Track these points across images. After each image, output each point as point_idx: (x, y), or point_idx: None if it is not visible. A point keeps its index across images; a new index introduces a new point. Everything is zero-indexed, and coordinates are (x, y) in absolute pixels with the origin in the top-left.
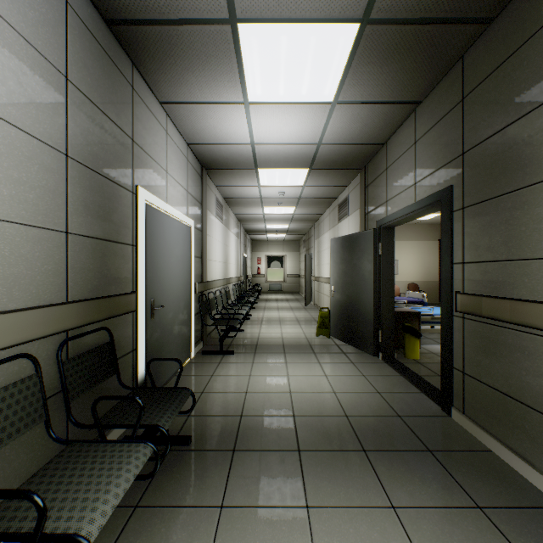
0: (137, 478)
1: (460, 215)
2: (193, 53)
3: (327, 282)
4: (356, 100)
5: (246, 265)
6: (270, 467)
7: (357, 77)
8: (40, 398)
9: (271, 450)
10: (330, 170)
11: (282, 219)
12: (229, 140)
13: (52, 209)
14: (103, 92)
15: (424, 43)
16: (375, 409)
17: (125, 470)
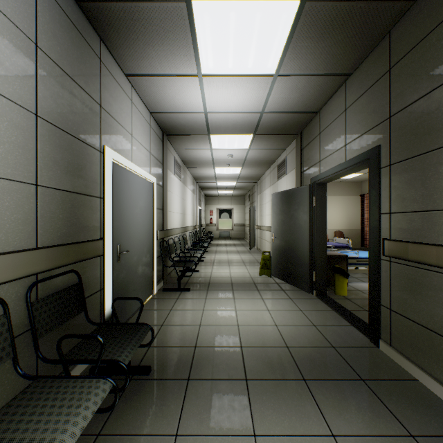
0: (97, 411)
1: (387, 171)
2: (153, 28)
3: (267, 230)
4: (295, 73)
5: (200, 216)
6: (220, 395)
7: (296, 51)
8: (7, 337)
9: (221, 379)
10: (271, 135)
11: (231, 177)
12: (185, 109)
13: (21, 163)
14: (73, 61)
15: (356, 19)
16: (312, 340)
17: (83, 407)
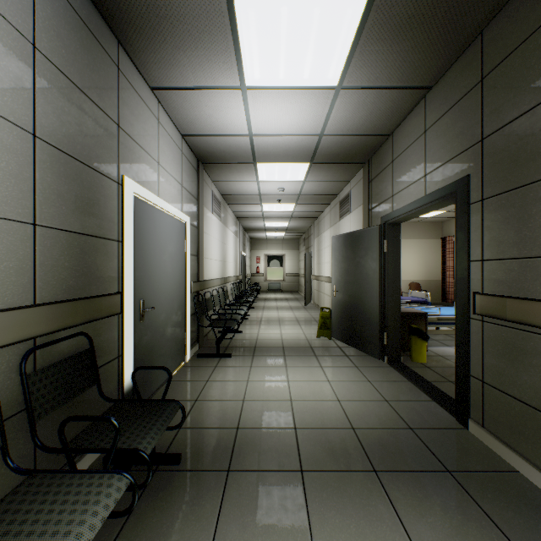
0: (110, 516)
1: (478, 207)
2: (184, 28)
3: (327, 281)
4: (362, 85)
5: (245, 264)
6: (269, 491)
7: (364, 57)
8: None
9: (270, 471)
10: (332, 164)
11: (282, 217)
12: (226, 131)
13: (14, 196)
14: (82, 69)
15: (440, 16)
16: (384, 420)
17: (90, 513)
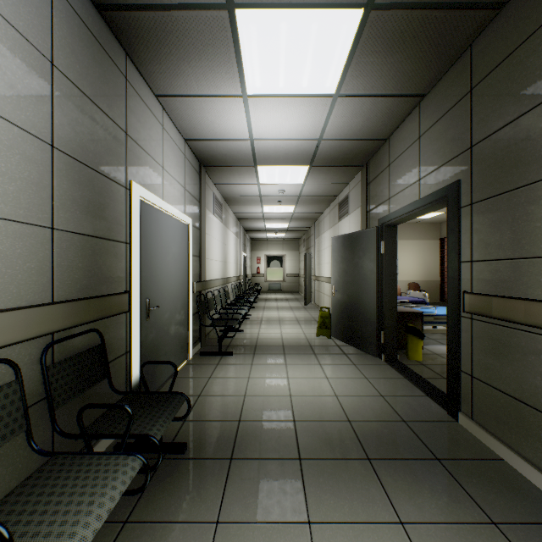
0: (125, 494)
1: (468, 211)
2: (189, 41)
3: (327, 281)
4: (359, 93)
5: (245, 265)
6: (269, 477)
7: (360, 68)
8: (20, 406)
9: (270, 459)
10: (331, 167)
11: (282, 218)
12: (227, 135)
13: (35, 202)
14: (94, 81)
15: (431, 31)
16: (379, 413)
17: (110, 487)
